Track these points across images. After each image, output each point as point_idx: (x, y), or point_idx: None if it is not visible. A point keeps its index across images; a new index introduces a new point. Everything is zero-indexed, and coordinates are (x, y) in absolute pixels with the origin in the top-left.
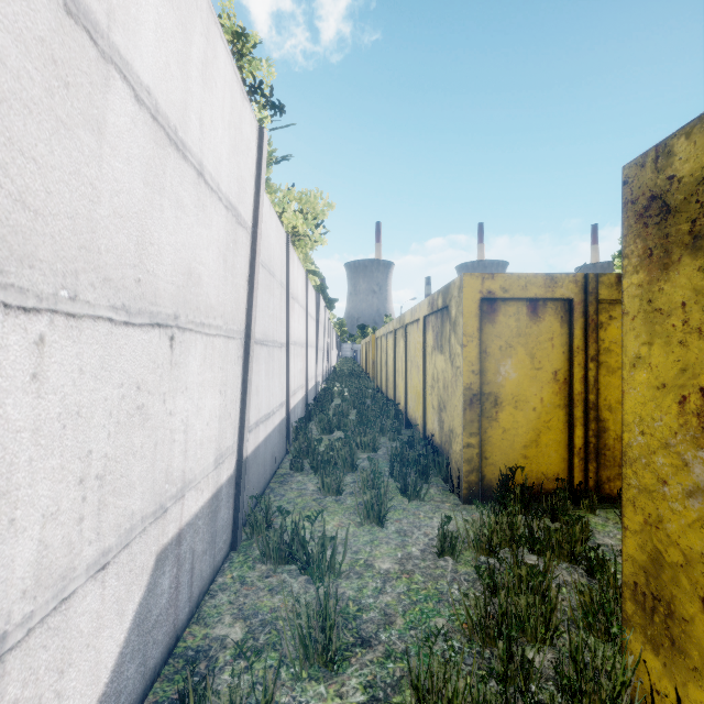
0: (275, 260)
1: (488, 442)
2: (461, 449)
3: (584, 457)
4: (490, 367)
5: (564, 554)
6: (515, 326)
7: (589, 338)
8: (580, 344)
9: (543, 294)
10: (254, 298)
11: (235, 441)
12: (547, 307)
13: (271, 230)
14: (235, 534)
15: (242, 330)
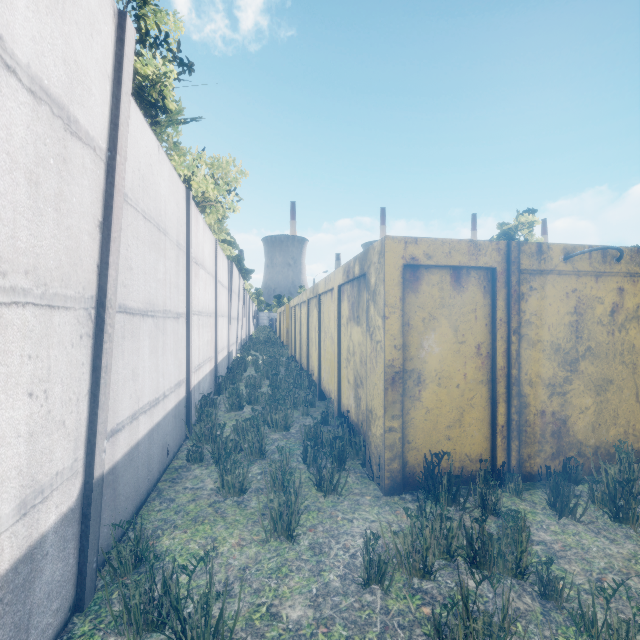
0: (168, 215)
1: (411, 424)
2: (382, 433)
3: (507, 435)
4: (412, 342)
5: (508, 567)
6: (438, 296)
7: (511, 309)
8: (502, 316)
9: (467, 262)
10: (112, 252)
11: (80, 457)
12: (470, 276)
13: (160, 178)
14: (82, 587)
15: (89, 296)
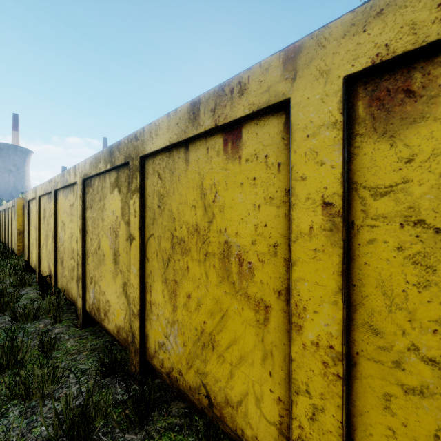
0: None
1: None
2: (16, 247)
3: None
4: None
5: None
6: None
7: None
8: None
9: None
10: None
11: None
12: None
13: None
14: None
15: None
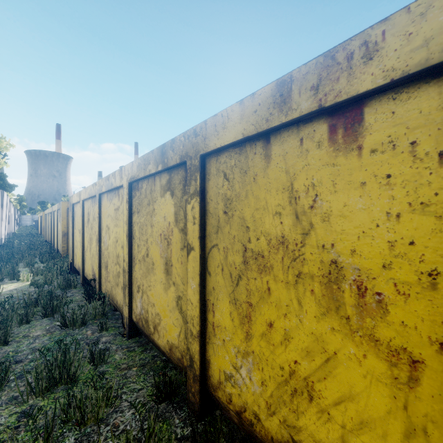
0: None
1: None
2: (61, 248)
3: None
4: None
5: None
6: None
7: None
8: None
9: None
10: None
11: None
12: None
13: None
14: None
15: None
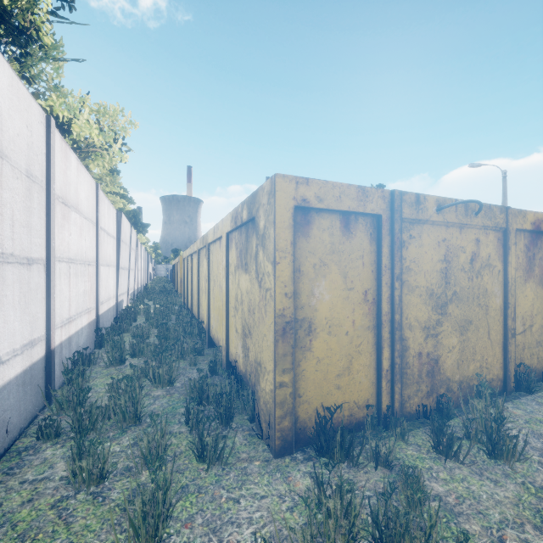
0: (8, 134)
1: (302, 377)
2: (272, 390)
3: (390, 378)
4: (303, 289)
5: None
6: (329, 241)
7: (395, 256)
8: (387, 263)
9: (356, 207)
10: None
11: None
12: (358, 222)
13: None
14: None
15: None
